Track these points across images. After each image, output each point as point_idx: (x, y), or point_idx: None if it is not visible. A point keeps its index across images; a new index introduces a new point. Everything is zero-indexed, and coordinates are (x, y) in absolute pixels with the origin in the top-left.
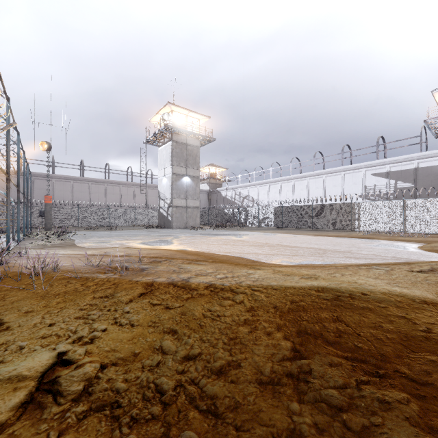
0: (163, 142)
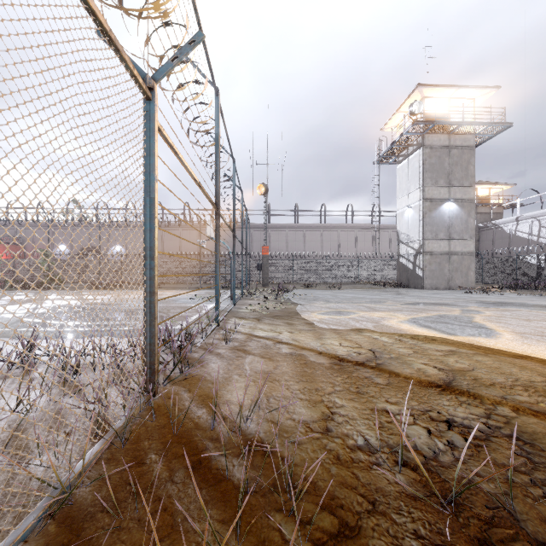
0: (405, 153)
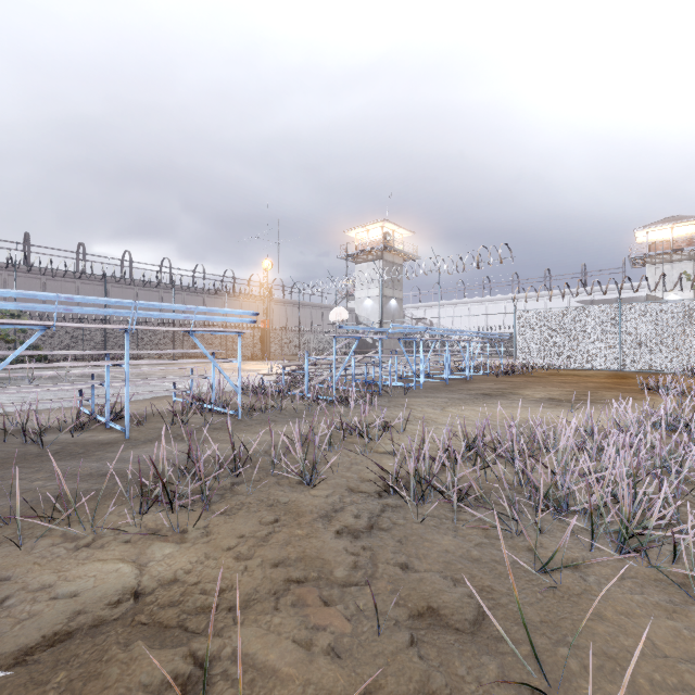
0: (365, 258)
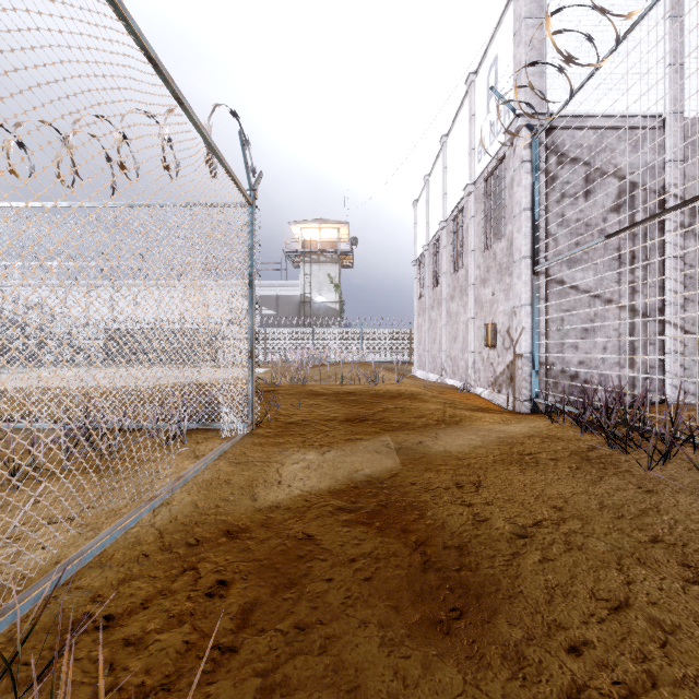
0: None
